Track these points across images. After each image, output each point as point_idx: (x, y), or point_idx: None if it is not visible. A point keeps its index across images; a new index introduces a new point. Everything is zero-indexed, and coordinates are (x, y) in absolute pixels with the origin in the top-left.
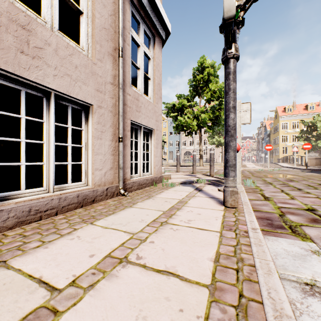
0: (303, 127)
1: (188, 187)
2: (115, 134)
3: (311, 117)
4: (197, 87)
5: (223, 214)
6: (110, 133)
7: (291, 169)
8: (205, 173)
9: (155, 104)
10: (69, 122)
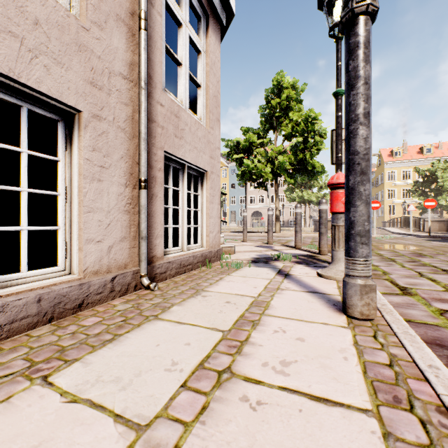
0: (416, 178)
1: (264, 269)
2: (132, 174)
3: (428, 163)
4: (272, 116)
5: (354, 339)
6: (120, 170)
7: (406, 236)
8: (285, 243)
9: (208, 129)
10: (24, 141)
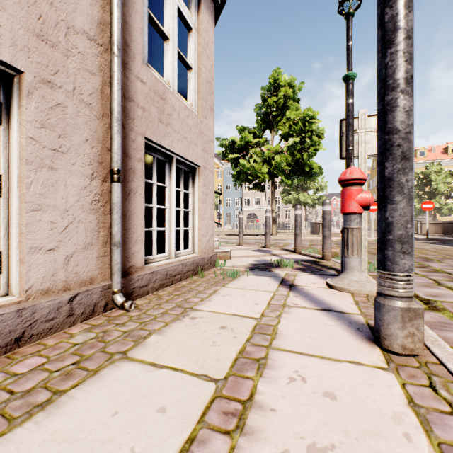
0: None
1: (265, 278)
2: (102, 163)
3: (422, 166)
4: (269, 115)
5: (406, 393)
6: (84, 157)
7: None
8: (283, 247)
9: (201, 118)
10: None
